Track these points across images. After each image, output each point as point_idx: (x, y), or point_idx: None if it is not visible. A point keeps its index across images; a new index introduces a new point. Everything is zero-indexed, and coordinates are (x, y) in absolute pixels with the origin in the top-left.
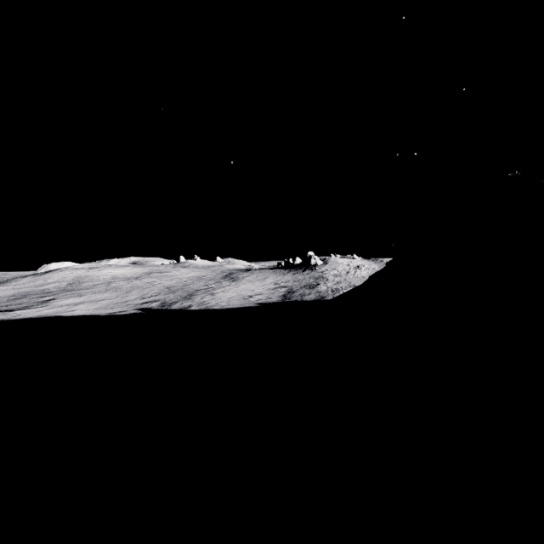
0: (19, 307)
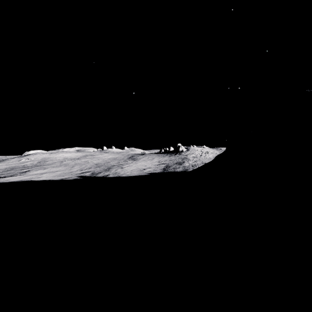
0: (9, 175)
